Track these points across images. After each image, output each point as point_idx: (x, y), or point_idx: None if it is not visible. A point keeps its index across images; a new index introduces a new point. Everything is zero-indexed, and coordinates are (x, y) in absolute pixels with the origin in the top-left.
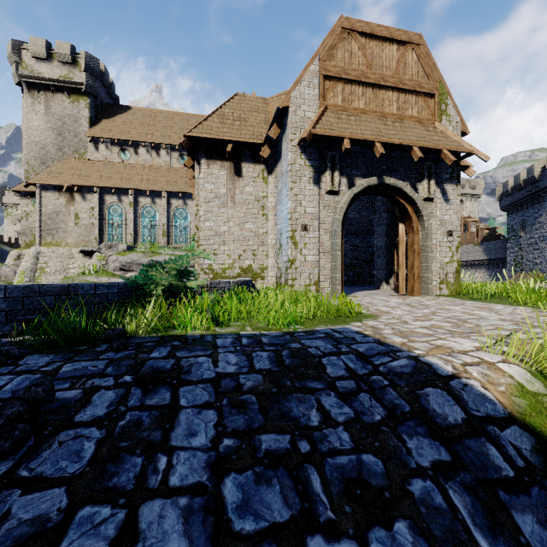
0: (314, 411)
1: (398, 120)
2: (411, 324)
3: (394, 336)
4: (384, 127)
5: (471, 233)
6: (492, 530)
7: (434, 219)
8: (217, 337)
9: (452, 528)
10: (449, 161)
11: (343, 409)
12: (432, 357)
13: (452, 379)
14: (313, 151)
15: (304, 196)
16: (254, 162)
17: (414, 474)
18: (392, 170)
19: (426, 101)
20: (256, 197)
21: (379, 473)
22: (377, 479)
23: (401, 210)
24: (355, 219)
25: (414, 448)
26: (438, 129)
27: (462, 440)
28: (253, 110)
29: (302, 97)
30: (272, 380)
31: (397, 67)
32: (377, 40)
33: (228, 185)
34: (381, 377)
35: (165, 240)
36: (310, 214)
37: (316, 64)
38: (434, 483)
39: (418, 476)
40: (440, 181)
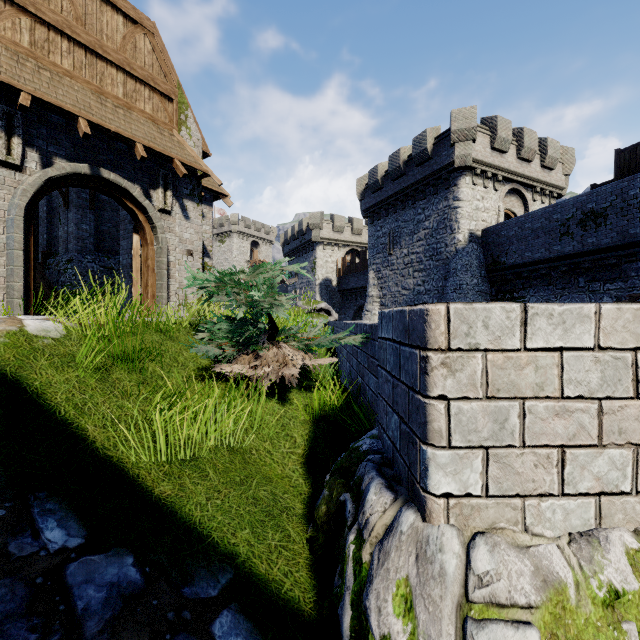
0: None
1: (124, 108)
2: None
3: None
4: (99, 106)
5: None
6: None
7: (173, 234)
8: None
9: None
10: (180, 172)
11: None
12: None
13: None
14: None
15: None
16: None
17: None
18: (117, 165)
19: (164, 102)
20: None
21: None
22: None
23: (133, 217)
24: (111, 233)
25: None
26: (176, 138)
27: None
28: None
29: None
30: None
31: (124, 44)
32: None
33: None
34: None
35: None
36: None
37: None
38: None
39: None
40: (180, 195)
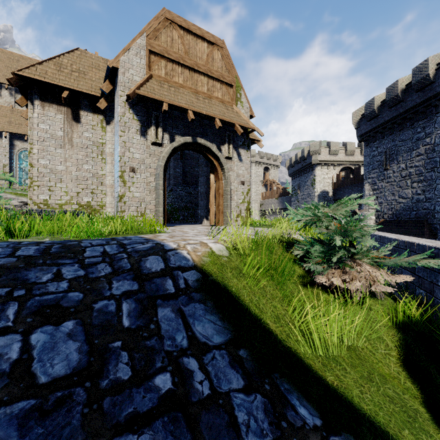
0: (50, 274)
1: (208, 98)
2: (189, 233)
3: (164, 237)
4: (196, 101)
5: (273, 191)
6: (138, 317)
7: (233, 172)
8: (0, 242)
9: (109, 320)
10: (239, 132)
11: (77, 272)
12: (171, 242)
13: (171, 251)
14: (140, 109)
15: (132, 143)
16: (93, 112)
17: (104, 298)
18: (204, 134)
19: (228, 89)
20: (95, 143)
21: (75, 300)
22: (71, 303)
23: (211, 164)
24: (190, 172)
25: (116, 286)
26: (235, 110)
27: (153, 279)
28: (93, 67)
29: (130, 63)
30: (25, 261)
31: (207, 59)
32: (193, 35)
33: (66, 128)
34: (125, 254)
35: (6, 181)
36: (138, 159)
37: (143, 39)
38: (116, 301)
39: (106, 299)
40: (236, 146)
